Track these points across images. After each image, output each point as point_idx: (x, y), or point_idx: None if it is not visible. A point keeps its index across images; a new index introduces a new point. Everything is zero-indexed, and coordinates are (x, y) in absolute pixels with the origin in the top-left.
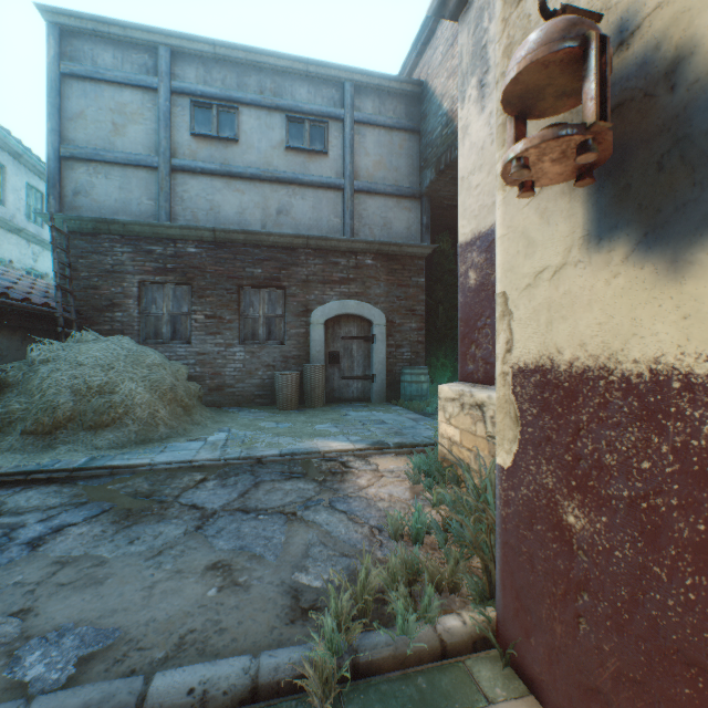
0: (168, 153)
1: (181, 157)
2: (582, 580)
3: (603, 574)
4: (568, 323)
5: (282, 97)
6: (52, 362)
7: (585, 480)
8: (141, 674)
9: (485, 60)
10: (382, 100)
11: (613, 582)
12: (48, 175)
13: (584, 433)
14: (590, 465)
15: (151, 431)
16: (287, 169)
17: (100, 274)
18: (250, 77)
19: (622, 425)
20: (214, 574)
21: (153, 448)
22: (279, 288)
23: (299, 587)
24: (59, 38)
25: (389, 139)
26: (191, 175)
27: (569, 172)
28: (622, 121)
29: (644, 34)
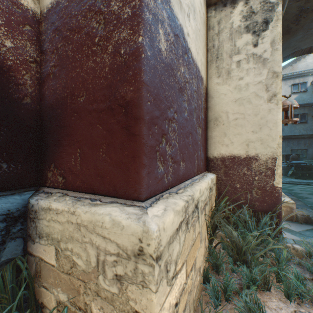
0: None
1: None
2: None
3: None
4: None
5: None
6: None
7: None
8: None
9: None
10: None
11: None
12: None
13: None
14: None
15: None
16: None
17: None
18: None
19: None
20: None
21: None
22: None
23: None
24: None
25: None
26: None
27: (282, 122)
28: None
29: None
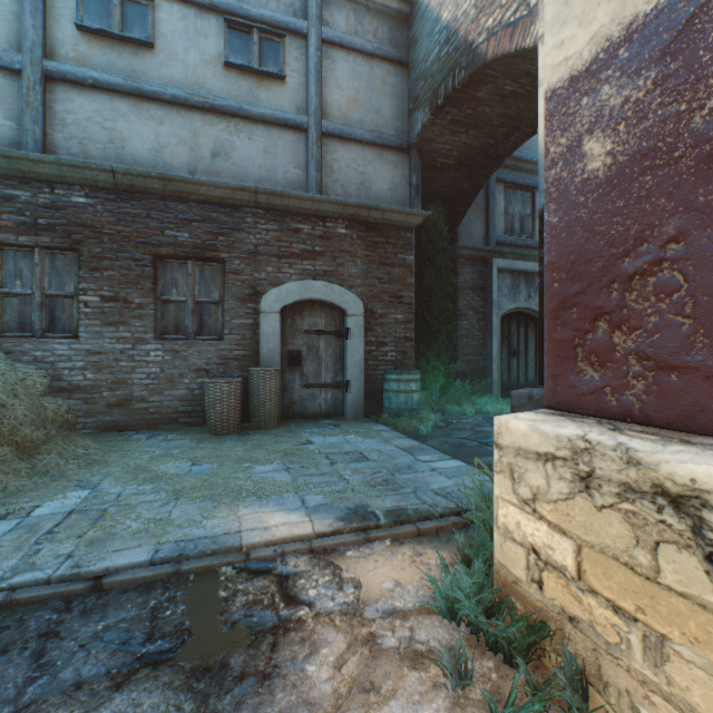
0: (39, 50)
1: (63, 61)
2: None
3: None
4: None
5: None
6: None
7: None
8: None
9: None
10: (358, 16)
11: None
12: None
13: None
14: None
15: None
16: (226, 95)
17: None
18: None
19: None
20: None
21: None
22: (215, 261)
23: None
24: None
25: (369, 70)
26: (79, 89)
27: None
28: None
29: None
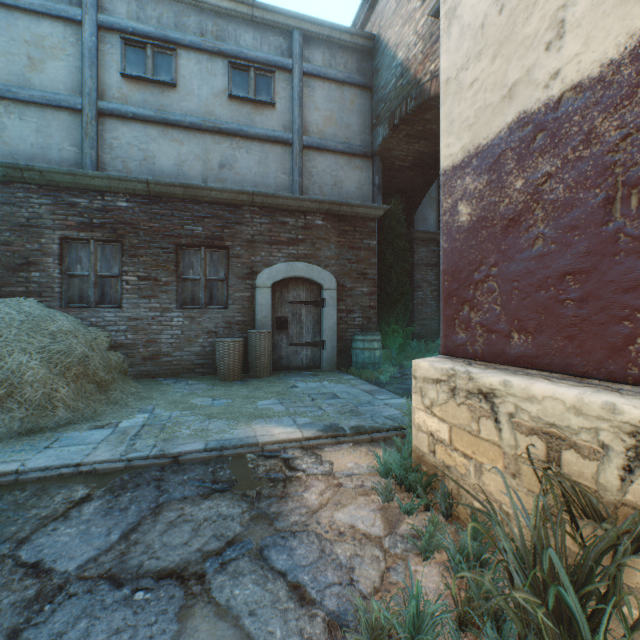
0: (94, 94)
1: (111, 100)
2: None
3: None
4: None
5: (225, 42)
6: None
7: None
8: None
9: None
10: (332, 52)
11: None
12: None
13: None
14: None
15: (43, 417)
16: (230, 120)
17: (12, 228)
18: (189, 18)
19: None
20: None
21: (38, 442)
22: (222, 248)
23: None
24: None
25: (340, 95)
26: (122, 121)
27: None
28: None
29: None
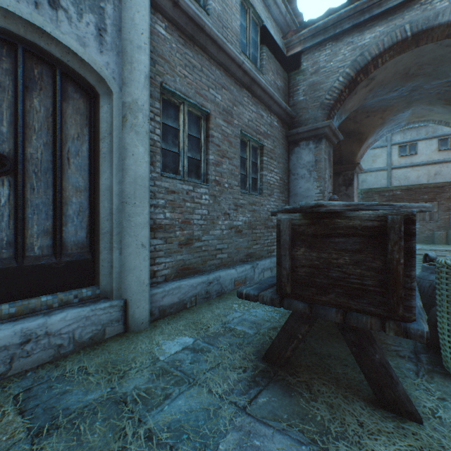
0: (390, 164)
1: (394, 164)
2: None
3: None
4: None
5: (436, 132)
6: None
7: None
8: None
9: None
10: None
11: None
12: None
13: None
14: None
15: None
16: (438, 158)
17: None
18: (421, 130)
19: None
20: None
21: None
22: (434, 201)
23: None
24: None
25: None
26: (398, 169)
27: None
28: None
29: None
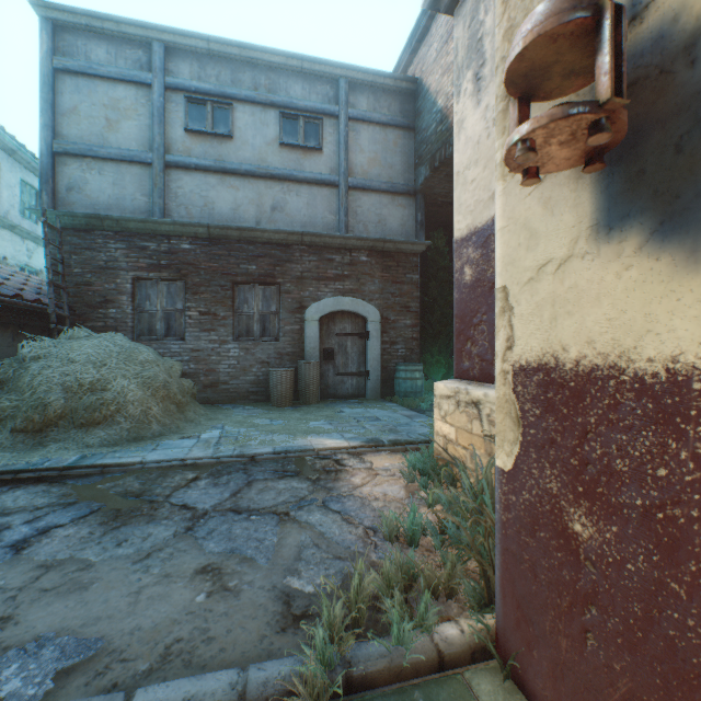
0: (162, 149)
1: (176, 153)
2: (590, 592)
3: (613, 588)
4: (574, 319)
5: (277, 94)
6: (43, 359)
7: (593, 486)
8: (123, 688)
9: (481, 53)
10: (376, 97)
11: (625, 597)
12: (40, 170)
13: (592, 436)
14: (598, 470)
15: (143, 429)
16: (281, 166)
17: (93, 271)
18: (244, 74)
19: (635, 428)
20: (203, 578)
21: (145, 446)
22: (273, 284)
23: (291, 592)
24: (52, 33)
25: (384, 136)
26: (186, 171)
27: (577, 156)
28: (635, 101)
29: (660, 6)
